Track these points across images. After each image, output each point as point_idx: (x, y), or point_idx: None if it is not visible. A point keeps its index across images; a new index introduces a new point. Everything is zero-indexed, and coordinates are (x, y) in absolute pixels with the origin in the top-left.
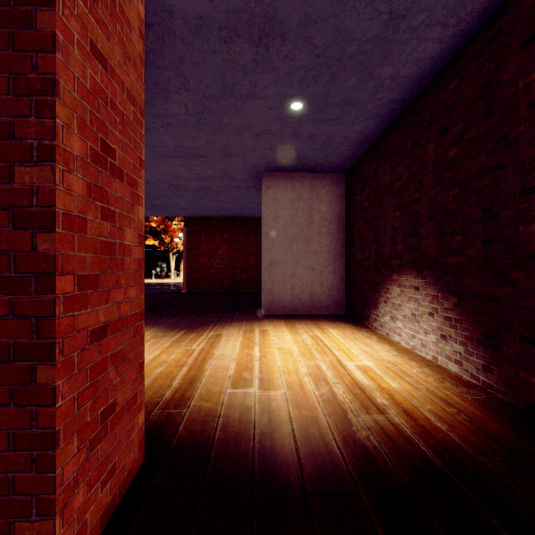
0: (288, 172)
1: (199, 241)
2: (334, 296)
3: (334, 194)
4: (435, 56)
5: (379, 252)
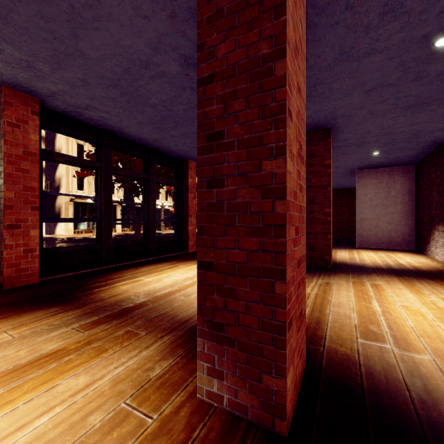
0: (373, 168)
1: None
2: (406, 239)
3: (406, 178)
4: (443, 134)
5: (430, 213)
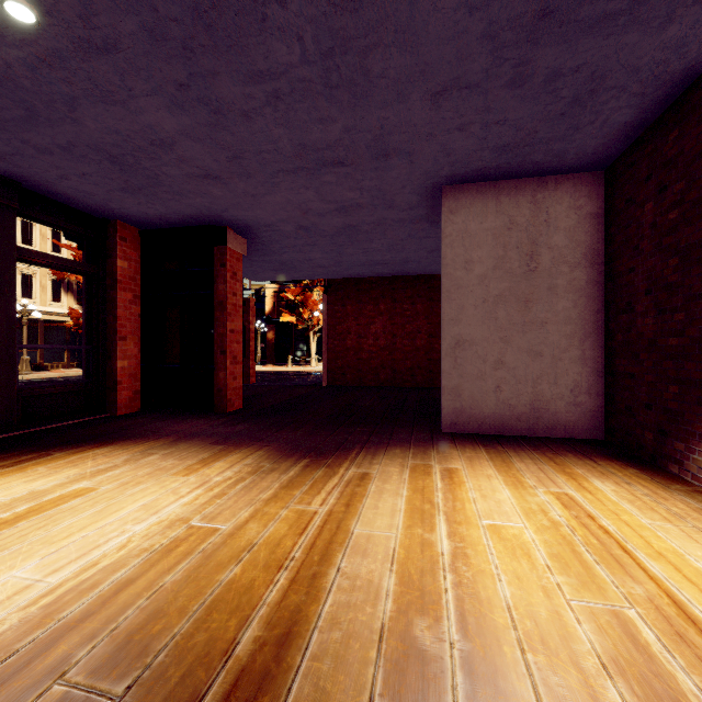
0: (490, 181)
1: (344, 313)
2: (582, 404)
3: (582, 212)
4: None
5: None
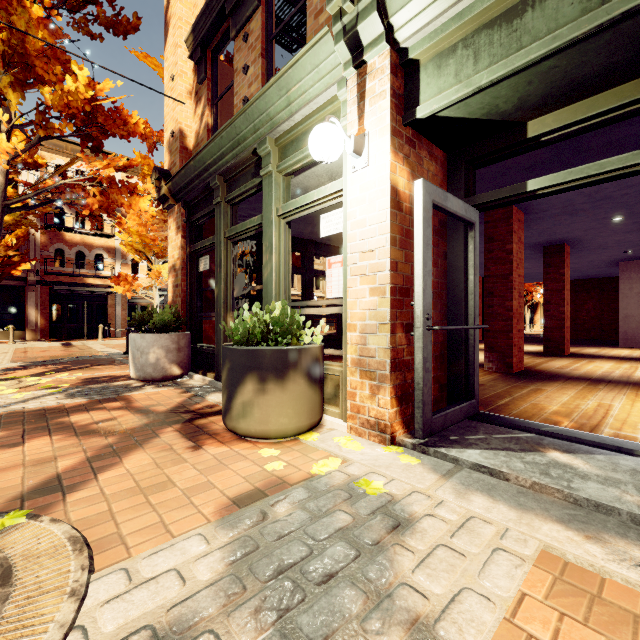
0: None
1: None
2: None
3: None
4: None
5: None
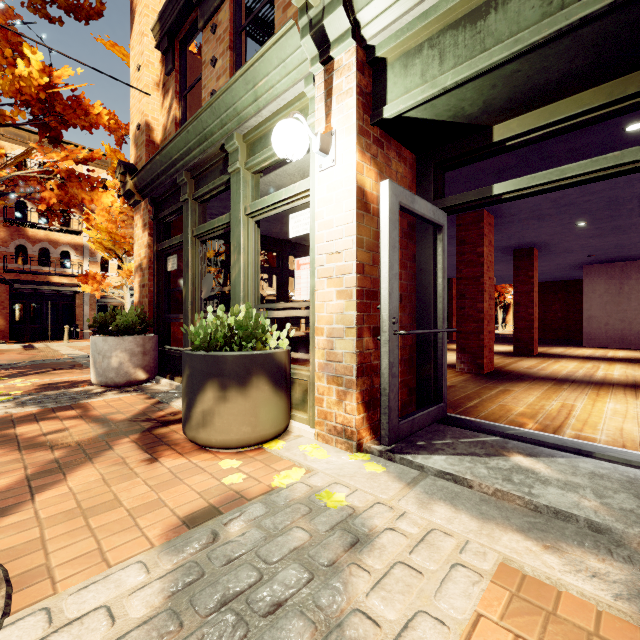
0: (603, 263)
1: None
2: None
3: None
4: None
5: None
